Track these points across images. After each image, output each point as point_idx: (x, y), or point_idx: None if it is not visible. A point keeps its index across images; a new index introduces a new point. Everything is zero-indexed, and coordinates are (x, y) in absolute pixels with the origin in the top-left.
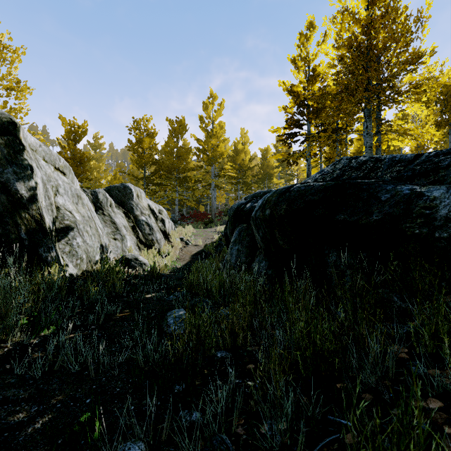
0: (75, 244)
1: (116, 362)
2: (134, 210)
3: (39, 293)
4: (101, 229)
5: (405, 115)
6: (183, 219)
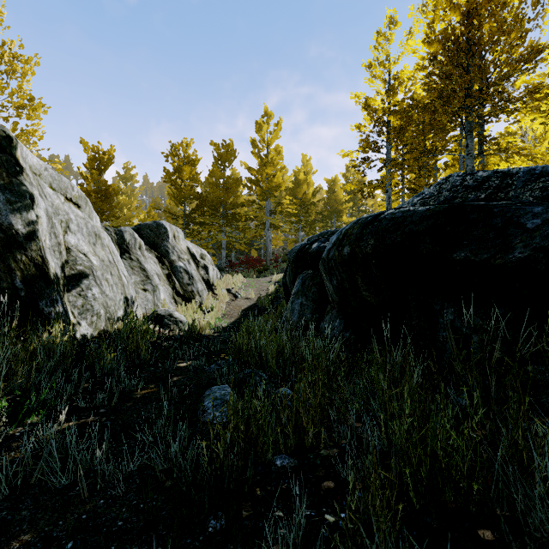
0: (90, 295)
1: (125, 471)
2: (170, 254)
3: (32, 362)
4: (126, 277)
5: (512, 133)
6: (231, 266)
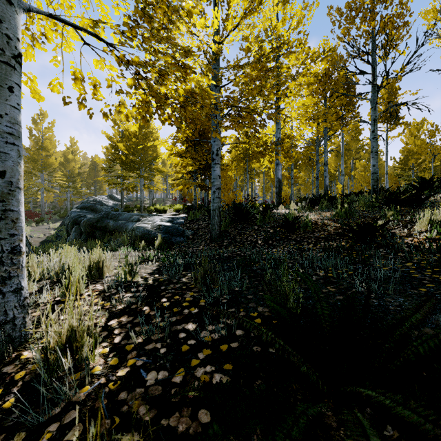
0: None
1: None
2: None
3: None
4: None
5: None
6: None
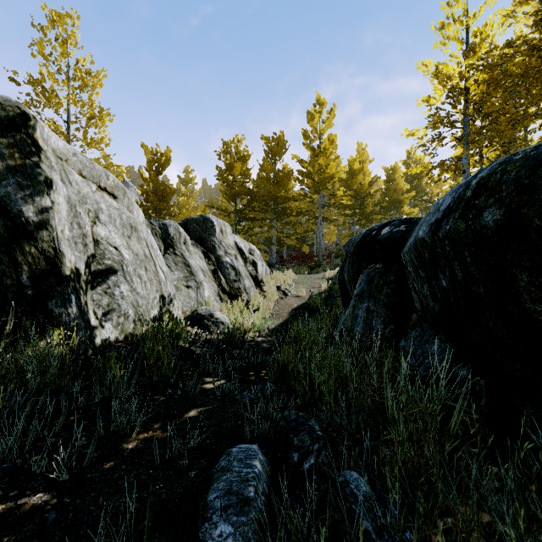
0: (118, 293)
1: None
2: (217, 249)
3: None
4: (165, 273)
5: None
6: (282, 262)
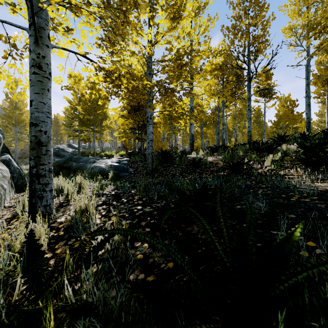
0: None
1: None
2: None
3: None
4: None
5: None
6: None
